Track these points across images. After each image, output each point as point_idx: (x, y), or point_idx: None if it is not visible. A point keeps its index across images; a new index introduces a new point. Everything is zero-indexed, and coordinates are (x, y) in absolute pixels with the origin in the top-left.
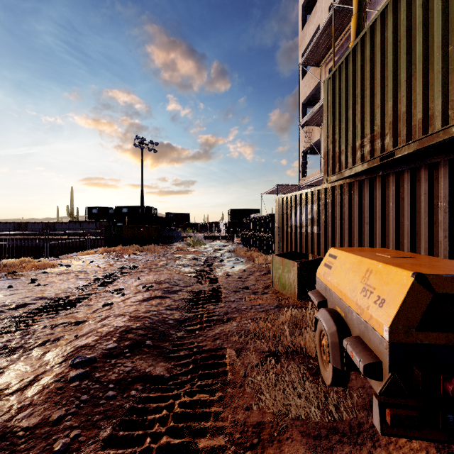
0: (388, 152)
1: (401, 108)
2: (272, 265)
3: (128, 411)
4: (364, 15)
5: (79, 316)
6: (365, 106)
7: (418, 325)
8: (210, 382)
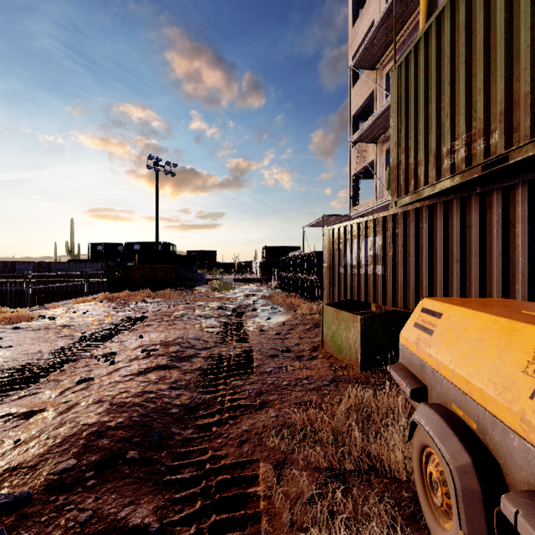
0: (497, 155)
1: (521, 89)
2: (323, 319)
3: None
4: None
5: (35, 402)
6: (457, 95)
7: None
8: None
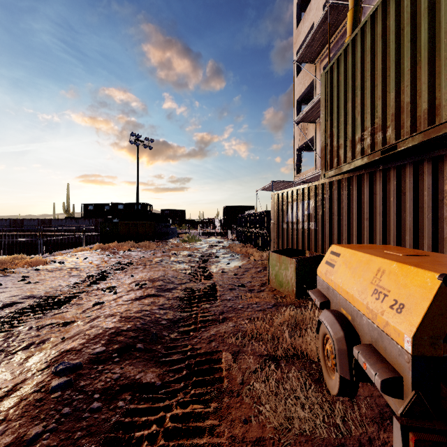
0: (390, 144)
1: (405, 99)
2: (269, 262)
3: (114, 426)
4: (360, 10)
5: (67, 316)
6: (365, 98)
7: (445, 336)
8: (205, 391)
